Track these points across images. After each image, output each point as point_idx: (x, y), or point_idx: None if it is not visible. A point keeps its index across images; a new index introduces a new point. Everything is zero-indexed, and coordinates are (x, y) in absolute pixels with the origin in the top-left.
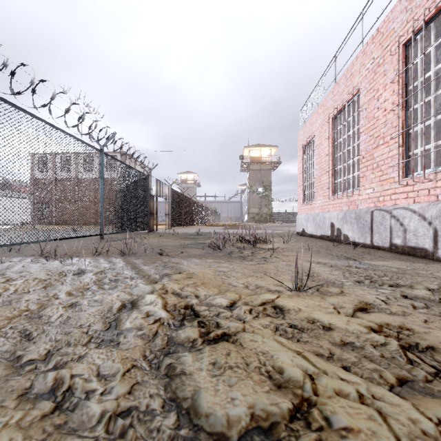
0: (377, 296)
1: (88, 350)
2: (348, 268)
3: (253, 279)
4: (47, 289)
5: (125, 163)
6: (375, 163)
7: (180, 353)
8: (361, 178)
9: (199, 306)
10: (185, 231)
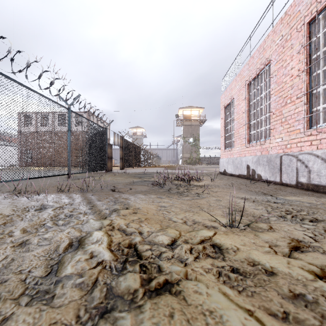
0: (305, 233)
1: (16, 309)
2: (268, 203)
3: (190, 214)
4: (6, 225)
5: (87, 119)
6: (283, 118)
7: (118, 315)
8: (271, 130)
9: (142, 245)
10: (135, 171)
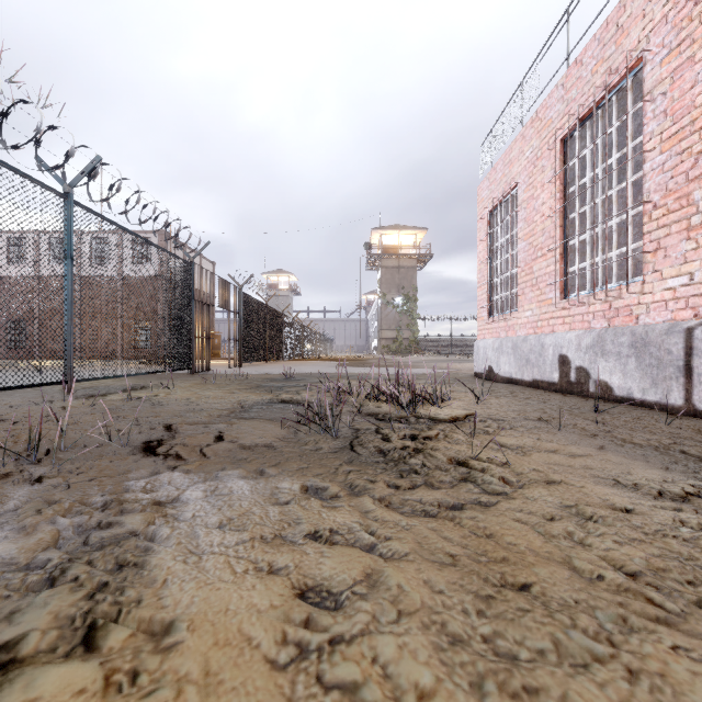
0: None
1: None
2: None
3: None
4: None
5: (132, 232)
6: (696, 214)
7: None
8: (649, 255)
9: None
10: (266, 372)
